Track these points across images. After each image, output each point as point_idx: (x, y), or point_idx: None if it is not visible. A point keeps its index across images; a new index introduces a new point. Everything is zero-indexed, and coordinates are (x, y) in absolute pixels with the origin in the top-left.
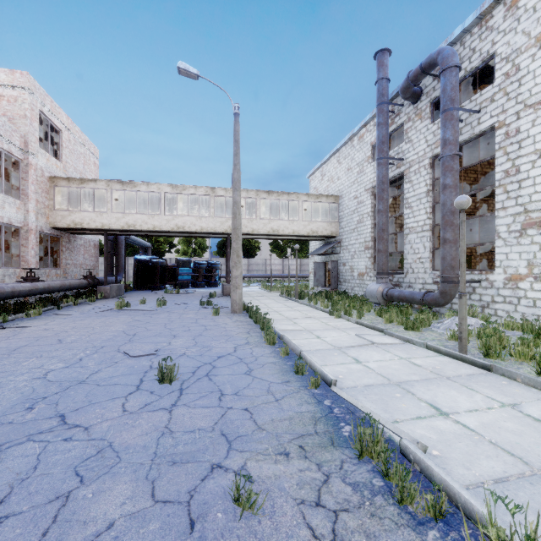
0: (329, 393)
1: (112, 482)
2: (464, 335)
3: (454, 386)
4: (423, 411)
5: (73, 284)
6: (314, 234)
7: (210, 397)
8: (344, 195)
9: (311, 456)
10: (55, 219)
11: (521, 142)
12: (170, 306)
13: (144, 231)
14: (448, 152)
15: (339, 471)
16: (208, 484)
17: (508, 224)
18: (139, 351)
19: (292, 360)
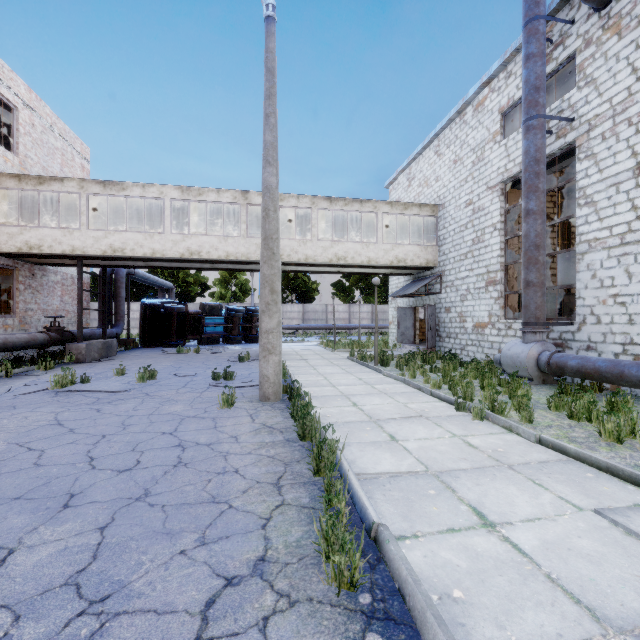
0: None
1: None
2: None
3: None
4: None
5: (12, 341)
6: (400, 264)
7: None
8: (448, 203)
9: None
10: None
11: None
12: (162, 380)
13: (138, 258)
14: None
15: None
16: None
17: None
18: None
19: None
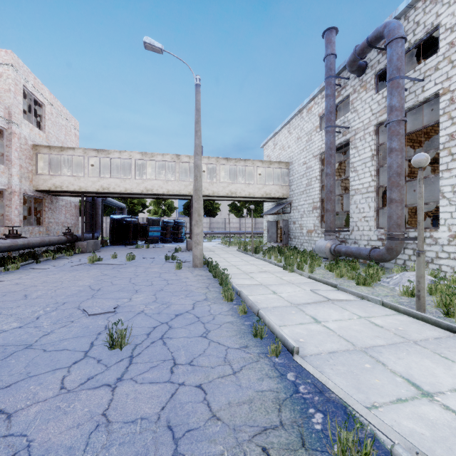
0: (291, 363)
1: None
2: (422, 293)
3: (425, 354)
4: (402, 390)
5: (52, 240)
6: (267, 196)
7: (160, 368)
8: (294, 161)
9: None
10: (37, 182)
11: None
12: (138, 260)
13: (117, 193)
14: (394, 118)
15: None
16: None
17: (453, 184)
18: (97, 308)
19: (250, 319)
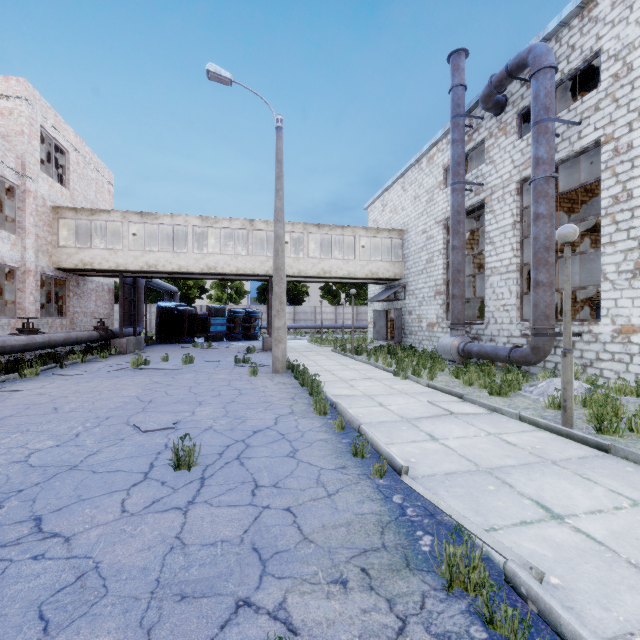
0: (398, 485)
1: (90, 631)
2: (569, 403)
3: (564, 475)
4: (528, 512)
5: (80, 337)
6: (373, 276)
7: (240, 491)
8: (410, 229)
9: (378, 585)
10: (59, 258)
11: (634, 160)
12: (198, 364)
13: (167, 272)
14: (541, 174)
15: (420, 612)
16: (229, 636)
17: (617, 263)
18: (153, 423)
19: (349, 436)
